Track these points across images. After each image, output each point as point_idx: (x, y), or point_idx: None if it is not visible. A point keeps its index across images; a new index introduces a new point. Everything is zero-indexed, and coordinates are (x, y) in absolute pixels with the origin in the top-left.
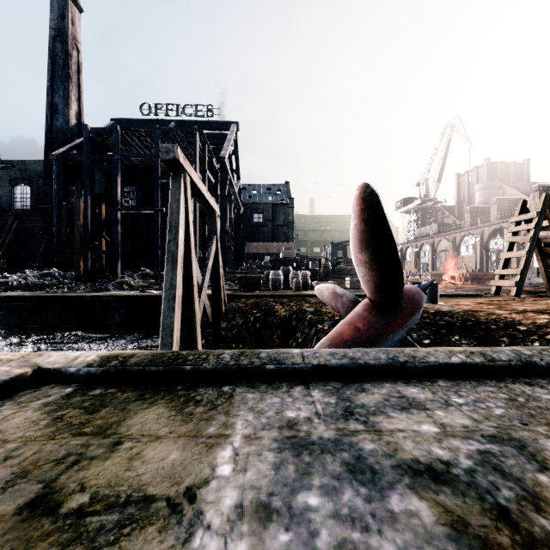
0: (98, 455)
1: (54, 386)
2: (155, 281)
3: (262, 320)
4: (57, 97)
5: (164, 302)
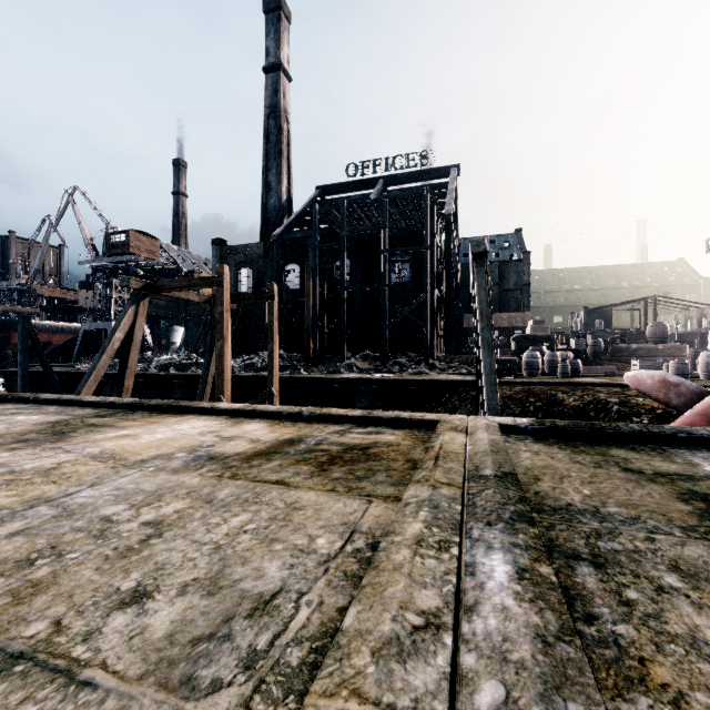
0: (624, 462)
1: (514, 435)
2: (379, 363)
3: (545, 410)
4: (270, 175)
5: (486, 385)
